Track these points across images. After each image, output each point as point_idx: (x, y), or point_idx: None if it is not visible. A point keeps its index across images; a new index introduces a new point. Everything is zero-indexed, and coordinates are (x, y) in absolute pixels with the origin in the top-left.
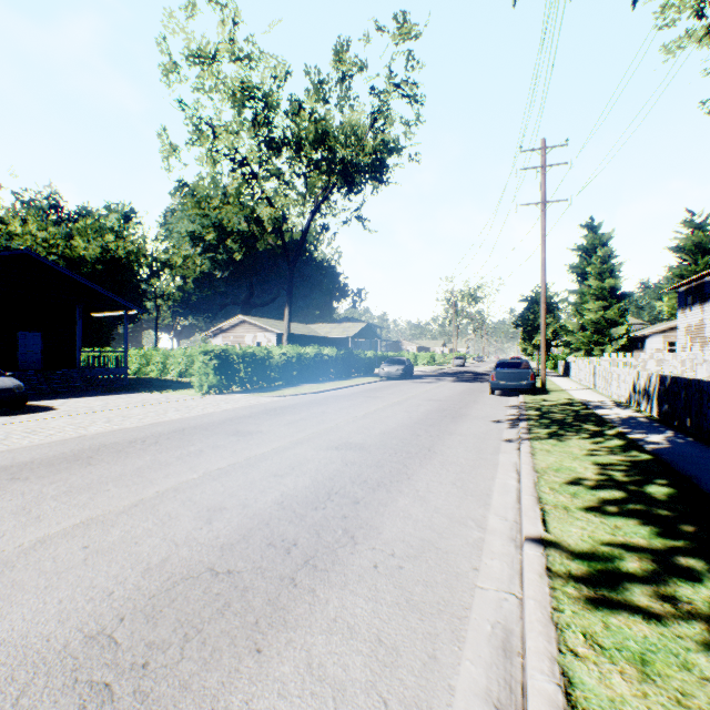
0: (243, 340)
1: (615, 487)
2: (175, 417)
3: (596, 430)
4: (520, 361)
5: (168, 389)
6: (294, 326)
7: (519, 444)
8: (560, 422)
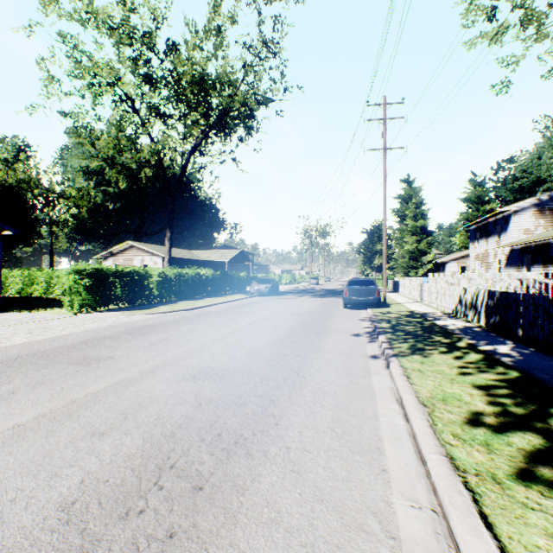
0: (132, 262)
1: (522, 426)
2: (20, 341)
3: (449, 343)
4: (368, 279)
5: (40, 308)
6: (179, 251)
7: (386, 361)
8: (413, 334)
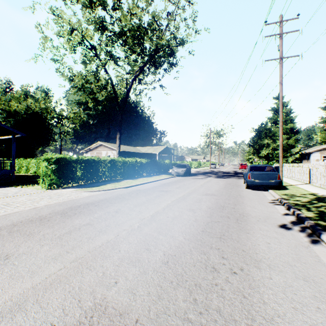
0: (101, 154)
1: None
2: None
3: None
4: (267, 165)
5: (31, 184)
6: (128, 148)
7: None
8: None
